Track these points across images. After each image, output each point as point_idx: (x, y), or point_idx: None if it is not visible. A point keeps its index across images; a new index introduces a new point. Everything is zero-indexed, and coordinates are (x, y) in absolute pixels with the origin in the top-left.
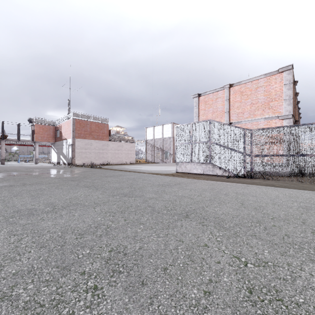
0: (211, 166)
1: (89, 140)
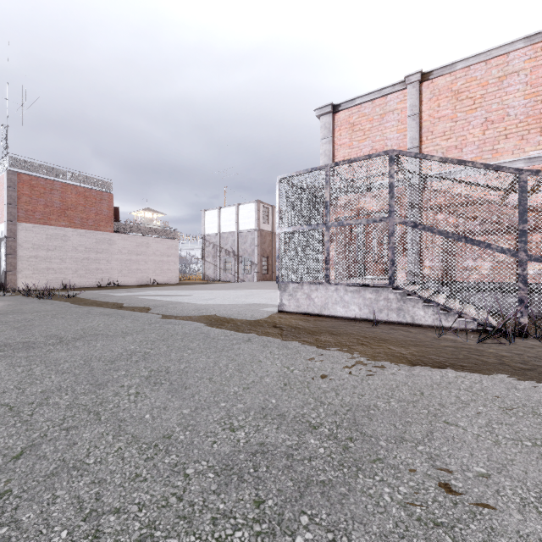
0: (396, 296)
1: (59, 228)
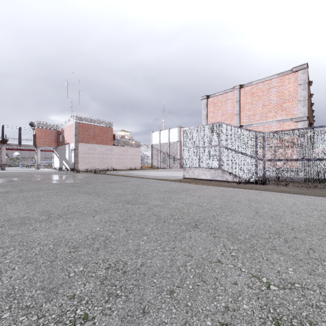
0: (221, 171)
1: (92, 145)
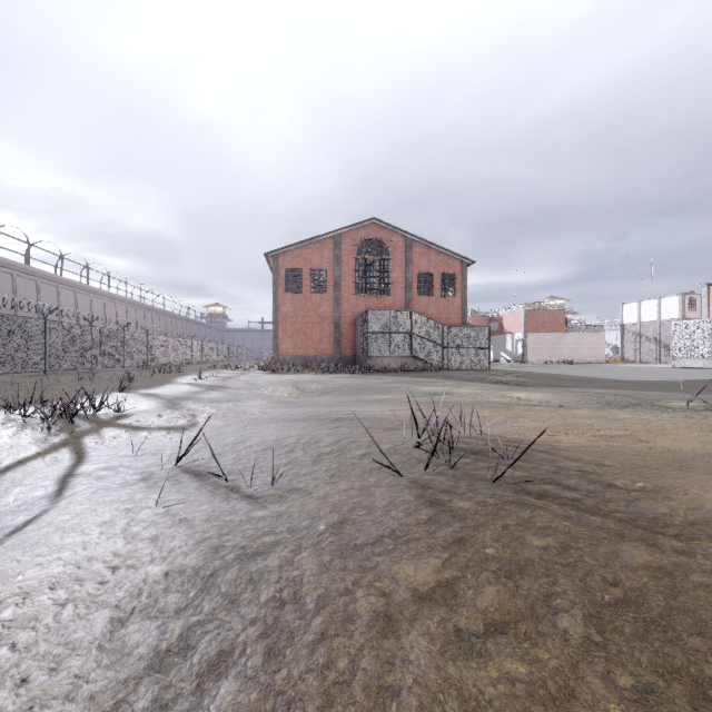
0: None
1: (541, 333)
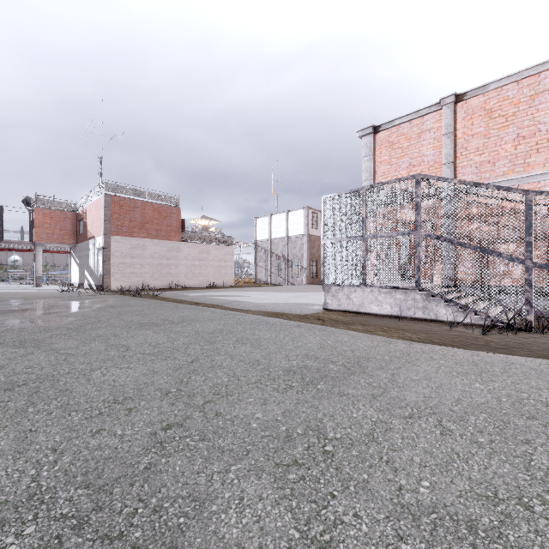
0: (422, 297)
1: (139, 239)
